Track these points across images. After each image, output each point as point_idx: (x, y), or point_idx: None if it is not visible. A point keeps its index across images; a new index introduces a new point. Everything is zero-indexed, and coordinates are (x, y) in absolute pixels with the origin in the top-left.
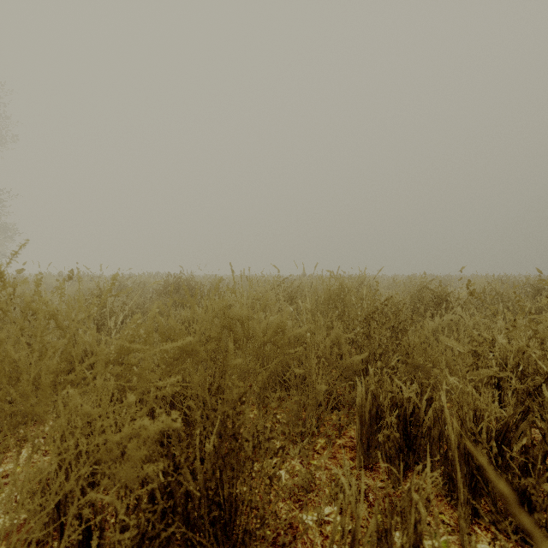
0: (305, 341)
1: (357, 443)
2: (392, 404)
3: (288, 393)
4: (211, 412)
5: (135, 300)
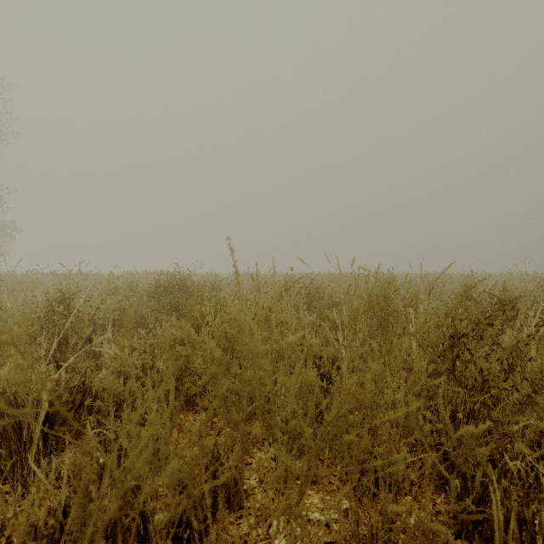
0: (335, 365)
1: None
2: None
3: None
4: None
5: (113, 305)
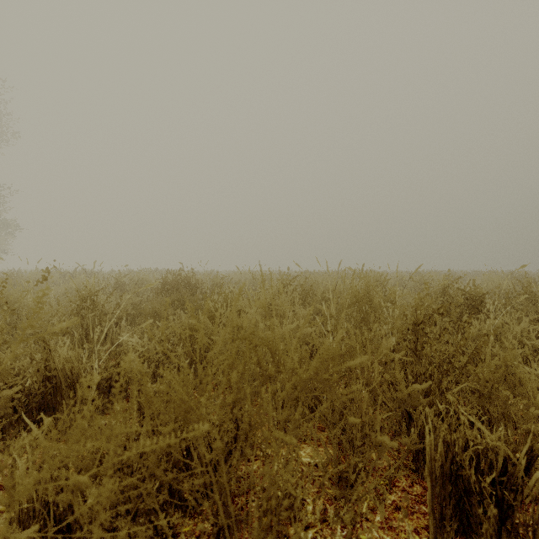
0: None
1: (429, 516)
2: (472, 456)
3: (323, 434)
4: (229, 500)
5: (130, 300)
